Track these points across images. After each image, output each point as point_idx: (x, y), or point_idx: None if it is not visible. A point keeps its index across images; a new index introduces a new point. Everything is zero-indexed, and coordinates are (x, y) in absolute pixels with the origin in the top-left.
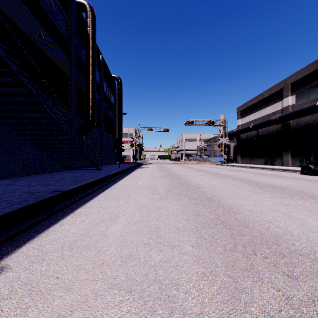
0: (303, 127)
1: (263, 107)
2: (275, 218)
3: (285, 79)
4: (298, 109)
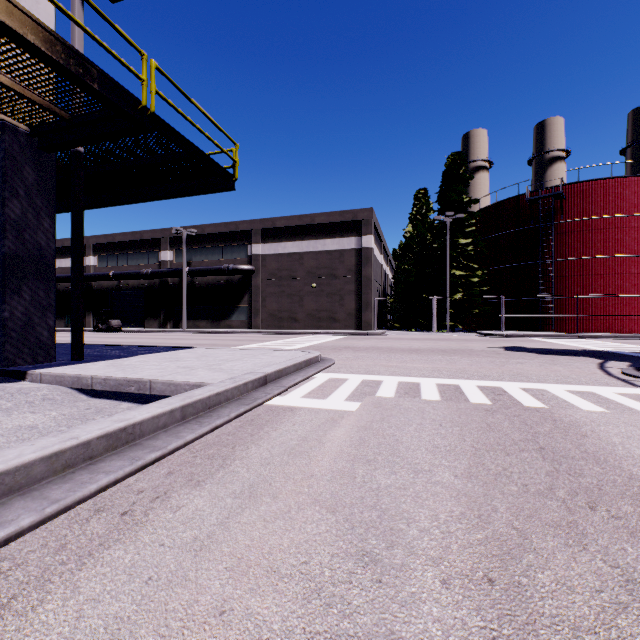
0: (104, 290)
1: (64, 257)
2: (61, 339)
3: (89, 237)
4: (98, 273)
